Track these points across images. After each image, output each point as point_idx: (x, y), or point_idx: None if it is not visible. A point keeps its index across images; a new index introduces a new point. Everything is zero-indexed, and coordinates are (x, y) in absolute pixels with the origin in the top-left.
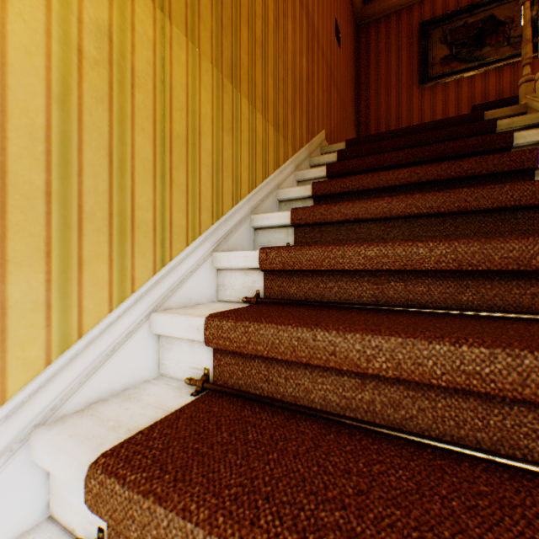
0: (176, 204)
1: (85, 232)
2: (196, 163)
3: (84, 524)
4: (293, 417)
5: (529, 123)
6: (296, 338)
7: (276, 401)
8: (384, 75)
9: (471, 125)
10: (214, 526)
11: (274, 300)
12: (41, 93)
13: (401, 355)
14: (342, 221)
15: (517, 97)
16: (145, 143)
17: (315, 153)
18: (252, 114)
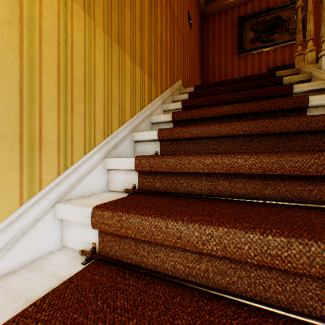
0: (76, 126)
1: None
2: (92, 98)
3: None
4: (152, 282)
5: (301, 79)
6: (154, 225)
7: (141, 268)
8: (217, 47)
9: (268, 79)
10: None
11: (145, 191)
12: None
13: (226, 241)
14: (190, 138)
15: (293, 64)
16: (51, 83)
17: (175, 93)
18: (133, 67)
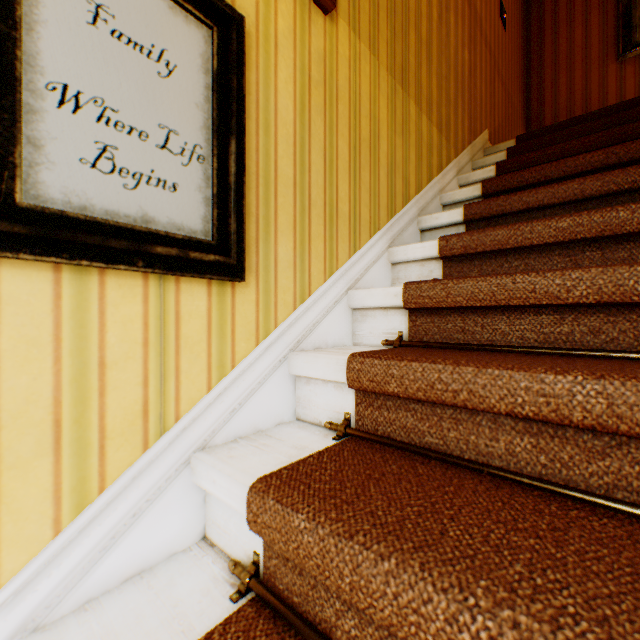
0: (362, 200)
1: (311, 216)
2: (376, 165)
3: (330, 415)
4: (492, 352)
5: None
6: (495, 284)
7: (473, 345)
8: (564, 53)
9: None
10: (459, 364)
11: None
12: (291, 111)
13: (601, 281)
14: (523, 210)
15: None
16: (343, 147)
17: (477, 156)
18: (418, 117)
